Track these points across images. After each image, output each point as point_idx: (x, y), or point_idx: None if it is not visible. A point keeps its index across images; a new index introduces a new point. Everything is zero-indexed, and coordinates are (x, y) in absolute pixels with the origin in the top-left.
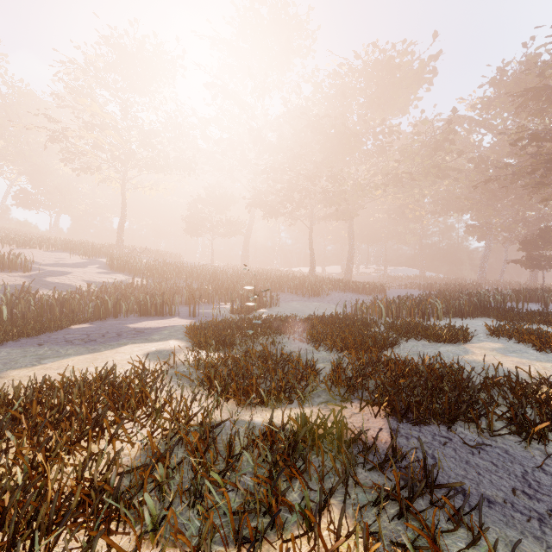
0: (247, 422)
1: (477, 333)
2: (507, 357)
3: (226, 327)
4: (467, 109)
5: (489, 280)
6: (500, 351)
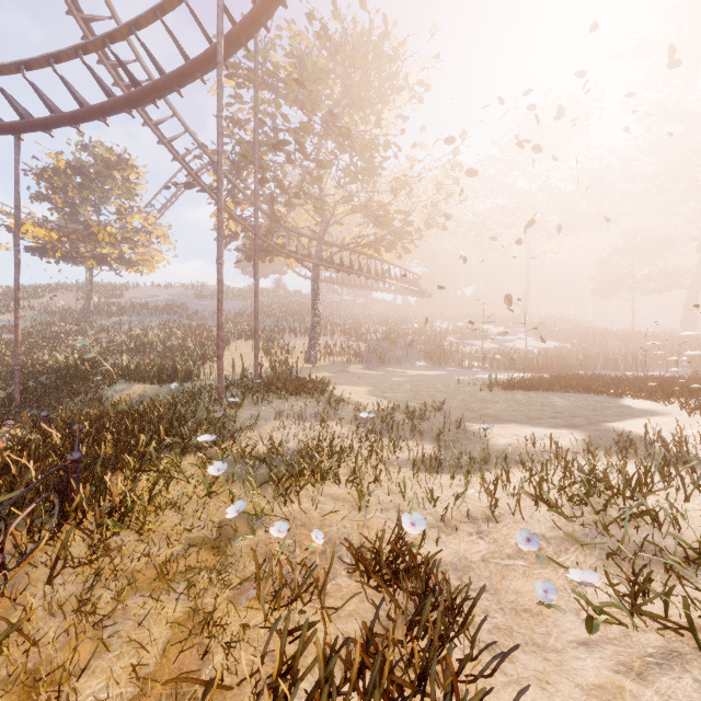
0: None
1: None
2: None
3: None
4: None
5: None
6: None
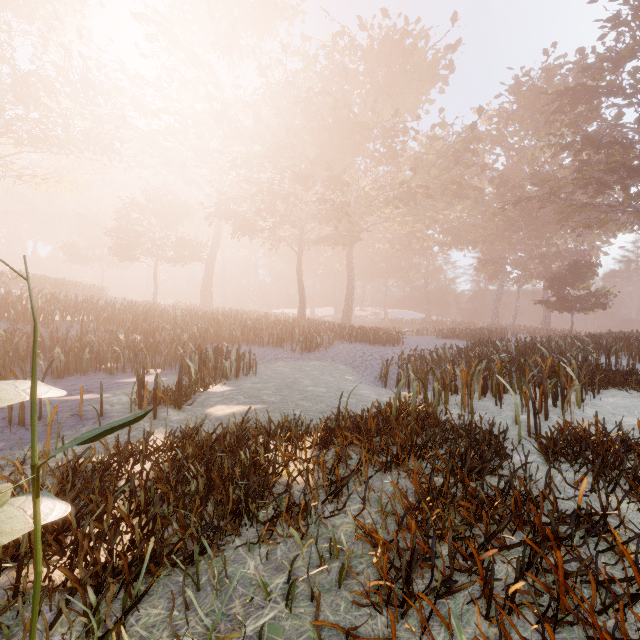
0: None
1: None
2: None
3: None
4: (483, 123)
5: (503, 325)
6: None
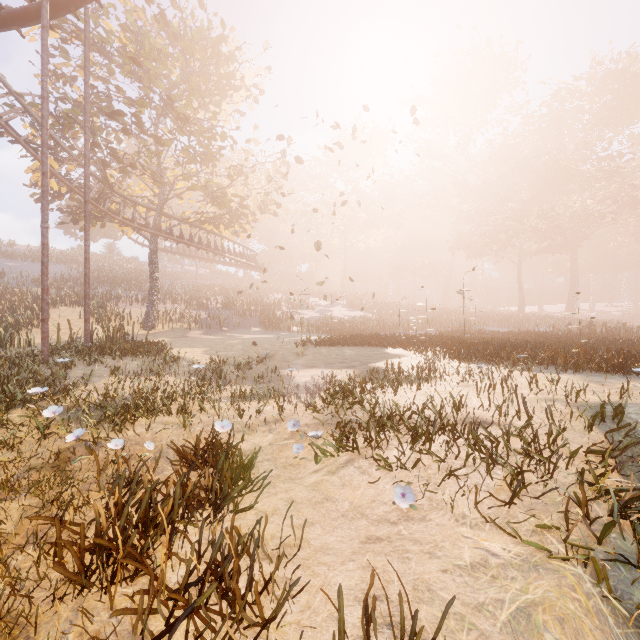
0: None
1: None
2: None
3: (457, 333)
4: None
5: None
6: None
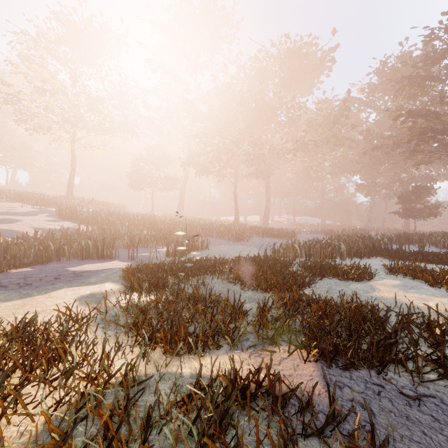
0: (173, 374)
1: (377, 271)
2: (408, 293)
3: (160, 269)
4: (358, 92)
5: (374, 227)
6: (401, 287)
